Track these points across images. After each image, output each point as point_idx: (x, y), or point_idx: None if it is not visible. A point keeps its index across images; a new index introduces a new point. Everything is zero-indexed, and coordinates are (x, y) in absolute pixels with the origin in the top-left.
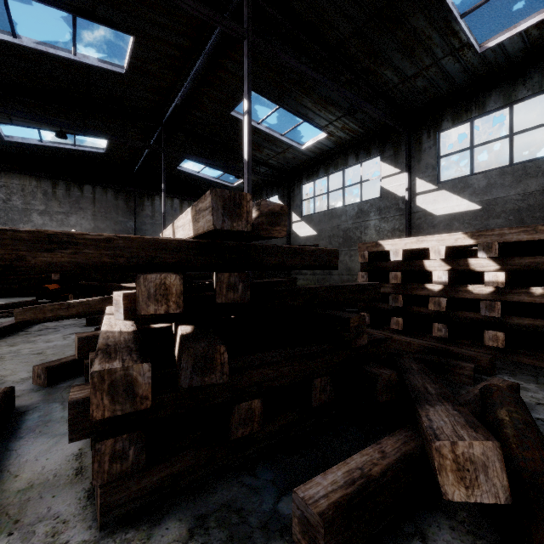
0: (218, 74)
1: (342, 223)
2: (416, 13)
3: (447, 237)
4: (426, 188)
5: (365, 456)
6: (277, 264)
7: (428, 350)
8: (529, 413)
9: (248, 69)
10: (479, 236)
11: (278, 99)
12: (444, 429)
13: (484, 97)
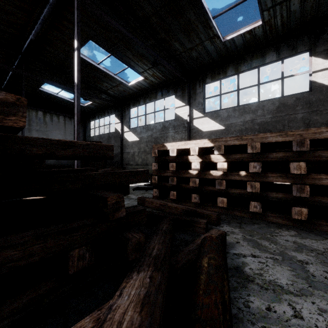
0: (62, 22)
1: (153, 134)
2: (189, 9)
3: (200, 142)
4: (198, 115)
5: None
6: (44, 154)
7: (186, 212)
8: (223, 256)
9: (77, 18)
10: (216, 141)
11: (109, 49)
12: (118, 310)
13: (226, 67)
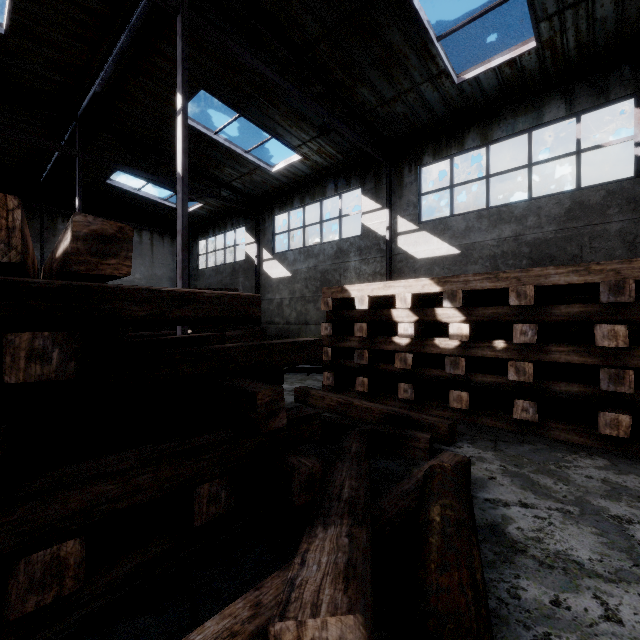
0: (152, 59)
1: (319, 264)
2: (391, 25)
3: (414, 283)
4: (407, 228)
5: (226, 620)
6: (149, 317)
7: (389, 417)
8: (468, 503)
9: (183, 54)
10: (446, 283)
11: (237, 104)
12: (306, 587)
13: (463, 133)
